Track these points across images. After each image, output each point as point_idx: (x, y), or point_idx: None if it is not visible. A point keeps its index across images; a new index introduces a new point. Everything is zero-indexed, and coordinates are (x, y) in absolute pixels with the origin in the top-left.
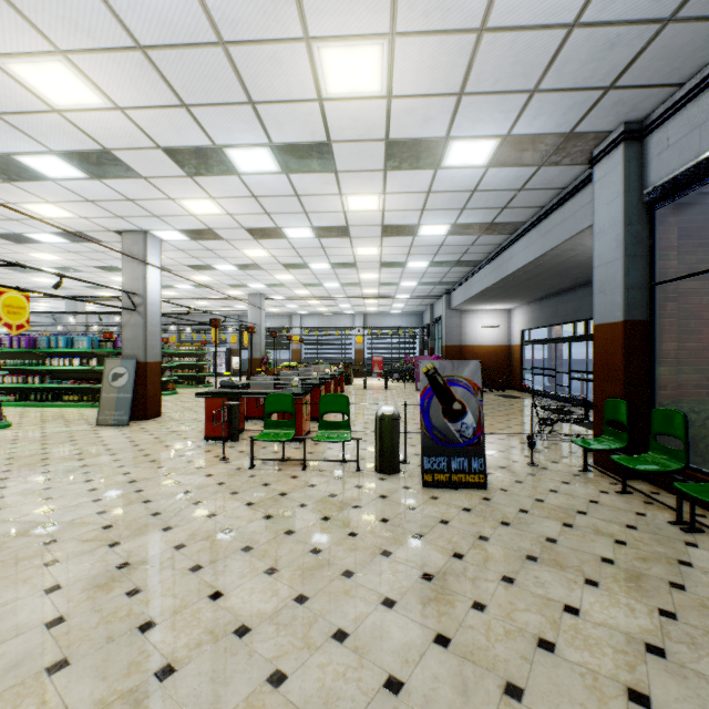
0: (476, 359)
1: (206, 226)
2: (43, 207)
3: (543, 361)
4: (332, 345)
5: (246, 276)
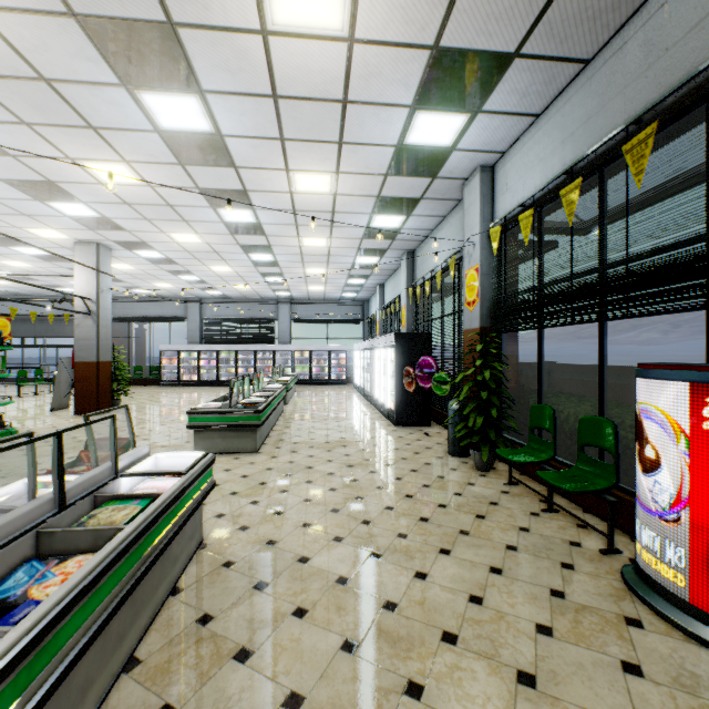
0: None
1: None
2: None
3: None
4: None
5: None
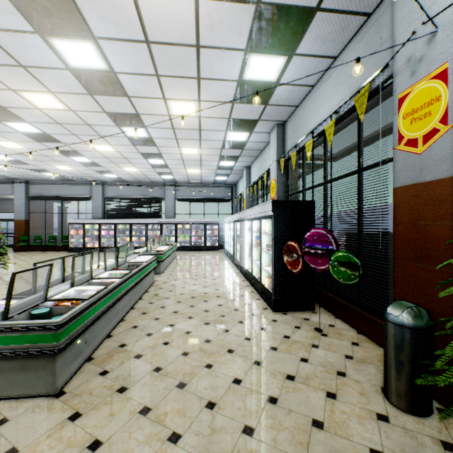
0: None
1: None
2: None
3: None
4: None
5: None
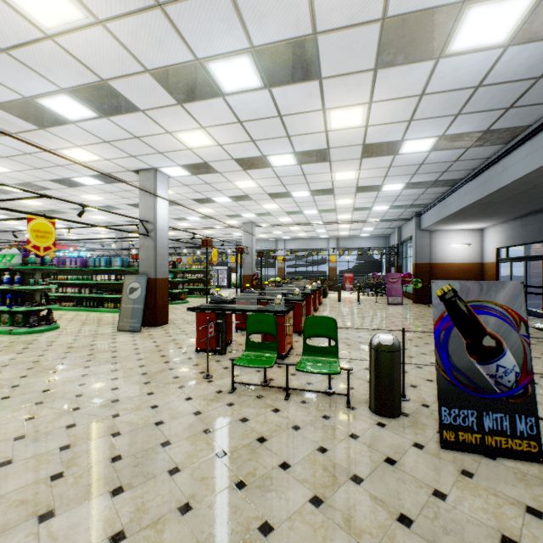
0: (447, 276)
1: (202, 160)
2: (76, 152)
3: (526, 279)
4: (310, 263)
5: (239, 207)
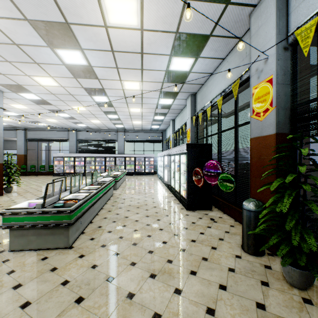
0: None
1: None
2: None
3: None
4: None
5: None
